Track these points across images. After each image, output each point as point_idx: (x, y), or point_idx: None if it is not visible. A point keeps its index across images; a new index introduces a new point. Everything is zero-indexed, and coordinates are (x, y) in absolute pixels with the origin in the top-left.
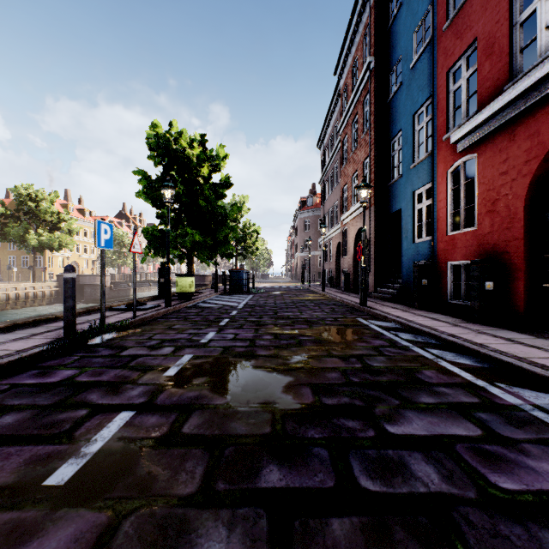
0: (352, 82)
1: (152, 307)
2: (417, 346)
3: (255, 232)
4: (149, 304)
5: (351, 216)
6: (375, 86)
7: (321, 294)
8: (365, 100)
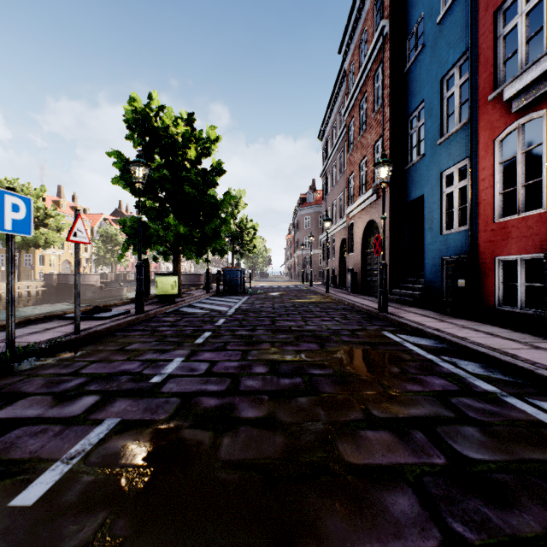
0: (359, 58)
1: (116, 315)
2: (508, 392)
3: (252, 229)
4: (119, 309)
5: (358, 208)
6: (389, 54)
7: (325, 295)
8: (376, 74)
